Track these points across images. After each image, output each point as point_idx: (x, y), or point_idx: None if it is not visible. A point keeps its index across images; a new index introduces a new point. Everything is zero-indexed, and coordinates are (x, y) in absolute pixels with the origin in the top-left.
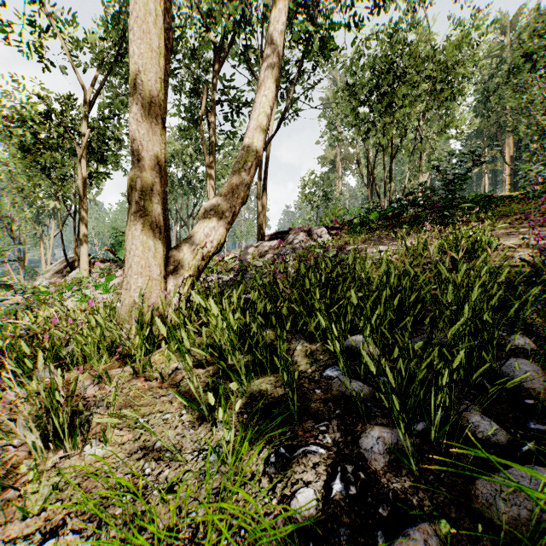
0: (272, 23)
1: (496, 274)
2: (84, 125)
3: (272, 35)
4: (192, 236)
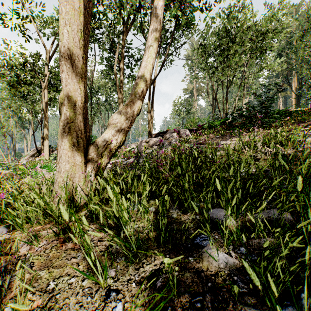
0: (156, 0)
1: None
2: (46, 70)
3: (156, 8)
4: (104, 136)
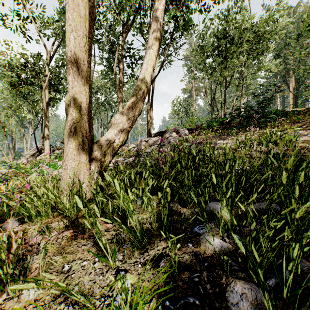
0: (156, 5)
1: (301, 160)
2: (47, 70)
3: (156, 12)
4: (107, 135)
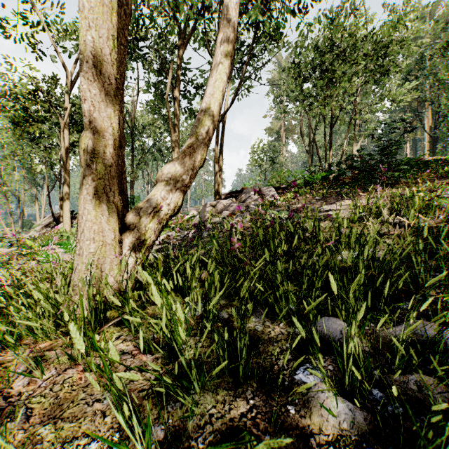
0: None
1: None
2: (67, 101)
3: (228, 6)
4: (149, 199)
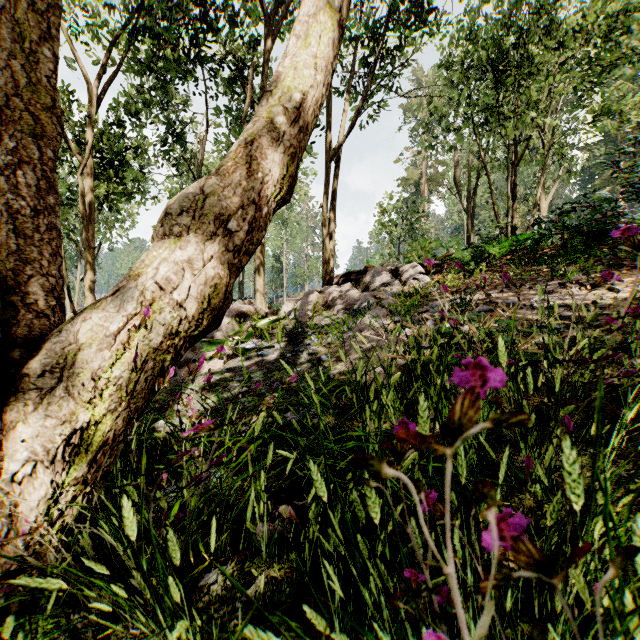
0: None
1: None
2: (89, 131)
3: None
4: (120, 289)
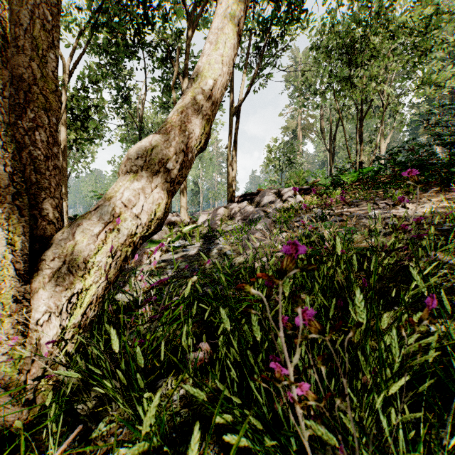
0: None
1: None
2: (64, 94)
3: None
4: (99, 206)
